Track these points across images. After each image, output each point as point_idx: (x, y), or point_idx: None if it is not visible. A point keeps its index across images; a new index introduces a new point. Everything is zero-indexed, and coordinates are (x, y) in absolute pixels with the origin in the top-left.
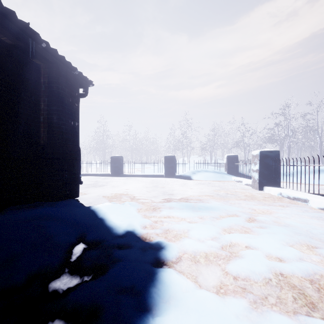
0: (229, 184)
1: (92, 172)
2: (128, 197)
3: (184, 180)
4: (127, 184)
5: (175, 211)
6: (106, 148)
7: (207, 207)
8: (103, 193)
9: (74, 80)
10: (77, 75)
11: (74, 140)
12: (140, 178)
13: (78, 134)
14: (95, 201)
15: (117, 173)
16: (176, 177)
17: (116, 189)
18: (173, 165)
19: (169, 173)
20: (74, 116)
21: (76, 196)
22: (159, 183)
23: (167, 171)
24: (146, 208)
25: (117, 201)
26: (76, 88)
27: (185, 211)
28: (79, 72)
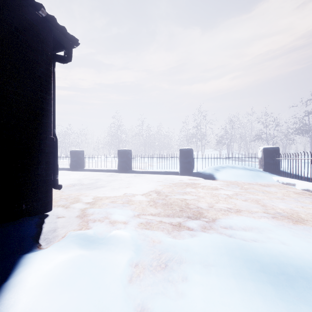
0: (273, 187)
1: (102, 167)
2: (124, 216)
3: (205, 180)
4: (133, 184)
5: (226, 294)
6: (120, 142)
7: (304, 273)
8: (92, 202)
9: (39, 25)
10: (46, 19)
11: (40, 122)
12: (150, 176)
13: (48, 113)
14: (68, 223)
15: (124, 169)
16: (194, 175)
17: (115, 194)
18: (190, 160)
19: (185, 170)
20: (40, 84)
21: (45, 211)
22: (173, 184)
23: (183, 168)
24: (150, 261)
25: (101, 226)
26: (43, 40)
27: (257, 300)
28: (47, 13)
